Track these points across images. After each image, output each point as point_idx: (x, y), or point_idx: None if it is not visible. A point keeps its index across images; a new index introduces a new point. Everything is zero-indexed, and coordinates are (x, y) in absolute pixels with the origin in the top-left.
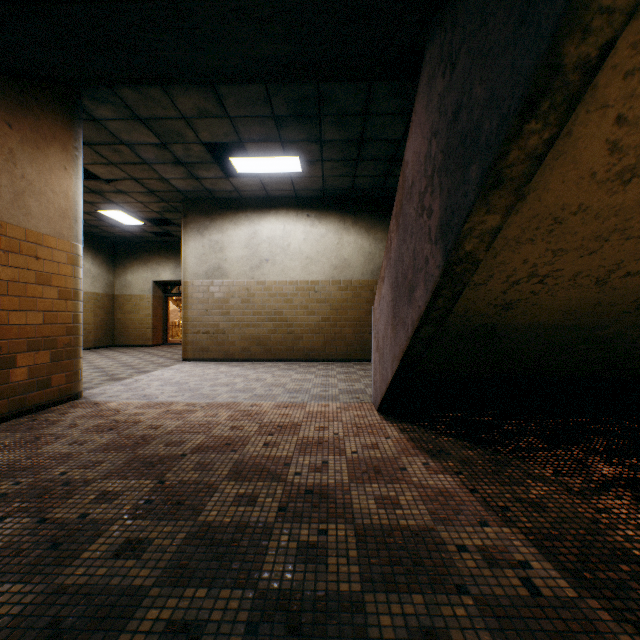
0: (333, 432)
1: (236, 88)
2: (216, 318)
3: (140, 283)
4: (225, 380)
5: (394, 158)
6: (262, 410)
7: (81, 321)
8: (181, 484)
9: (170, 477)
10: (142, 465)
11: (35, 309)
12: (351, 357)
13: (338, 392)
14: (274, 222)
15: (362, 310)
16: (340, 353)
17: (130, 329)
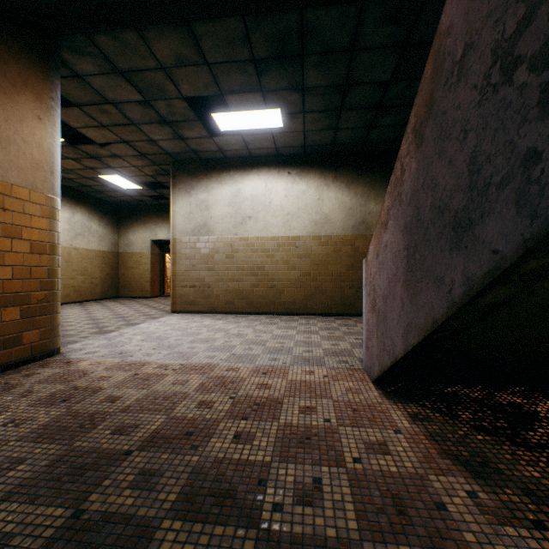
0: (323, 417)
1: (212, 25)
2: (202, 273)
3: (140, 242)
4: (206, 335)
5: (379, 105)
6: (238, 377)
7: (58, 276)
8: (102, 522)
9: (93, 502)
10: (68, 471)
11: (1, 263)
12: (331, 311)
13: (322, 353)
14: (256, 180)
15: (343, 265)
16: (320, 307)
17: (132, 282)
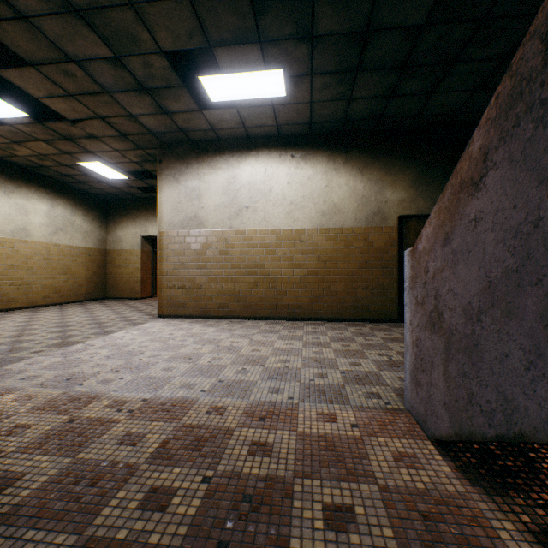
0: (371, 541)
1: None
2: (192, 271)
3: (129, 238)
4: (190, 349)
5: (405, 64)
6: (222, 427)
7: None
8: None
9: None
10: None
11: None
12: (342, 316)
13: (341, 379)
14: (254, 165)
15: (354, 262)
16: (329, 311)
17: (120, 282)
